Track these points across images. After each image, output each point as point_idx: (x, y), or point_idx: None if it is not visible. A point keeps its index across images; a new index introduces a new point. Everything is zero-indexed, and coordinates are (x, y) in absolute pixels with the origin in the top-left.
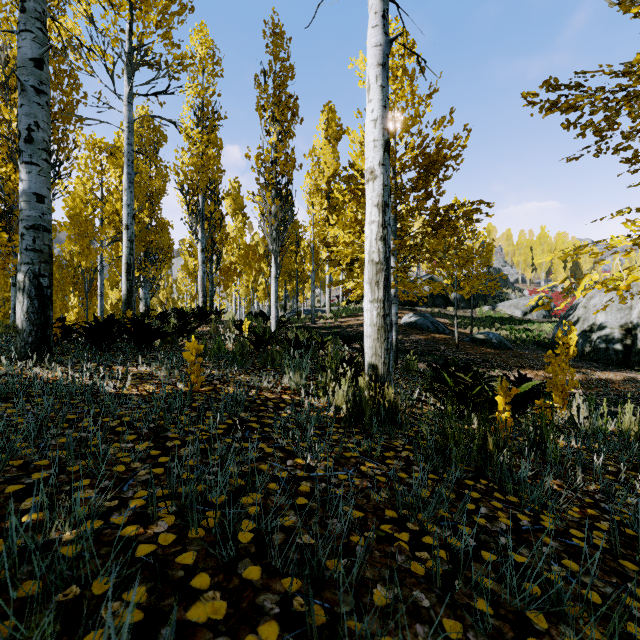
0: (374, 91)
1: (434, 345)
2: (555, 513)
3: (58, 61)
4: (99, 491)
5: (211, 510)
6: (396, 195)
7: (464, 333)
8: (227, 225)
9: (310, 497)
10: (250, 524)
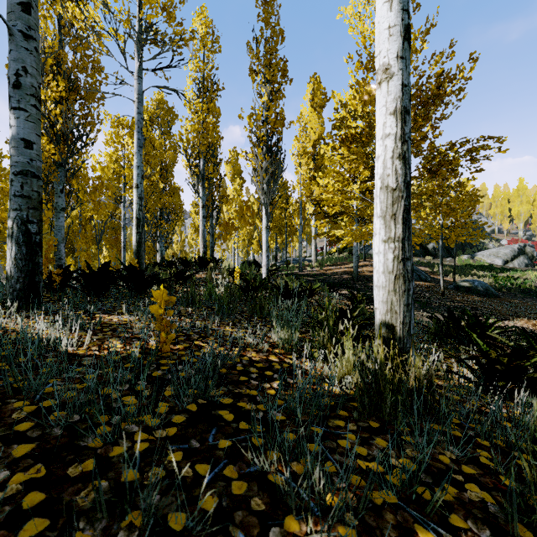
0: None
1: (418, 292)
2: None
3: (83, 48)
4: None
5: None
6: None
7: (446, 281)
8: (227, 188)
9: None
10: None
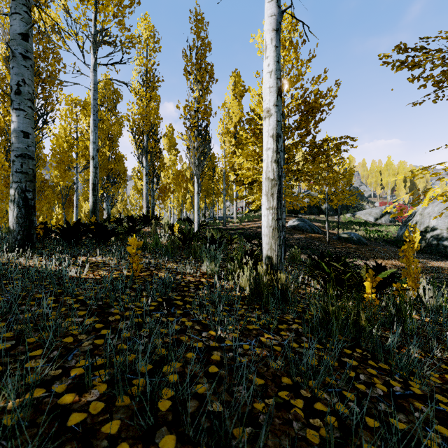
0: (270, 50)
1: (311, 242)
2: (422, 380)
3: (45, 42)
4: (48, 360)
5: (138, 378)
6: (285, 132)
7: (332, 233)
8: (164, 157)
9: (220, 365)
10: (169, 392)
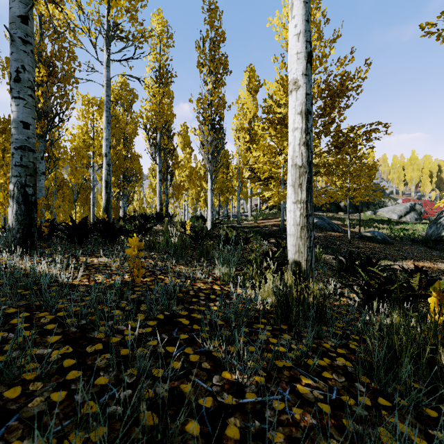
0: (297, 7)
1: (331, 240)
2: None
3: (61, 41)
4: None
5: None
6: None
7: (353, 231)
8: (179, 156)
9: None
10: None
